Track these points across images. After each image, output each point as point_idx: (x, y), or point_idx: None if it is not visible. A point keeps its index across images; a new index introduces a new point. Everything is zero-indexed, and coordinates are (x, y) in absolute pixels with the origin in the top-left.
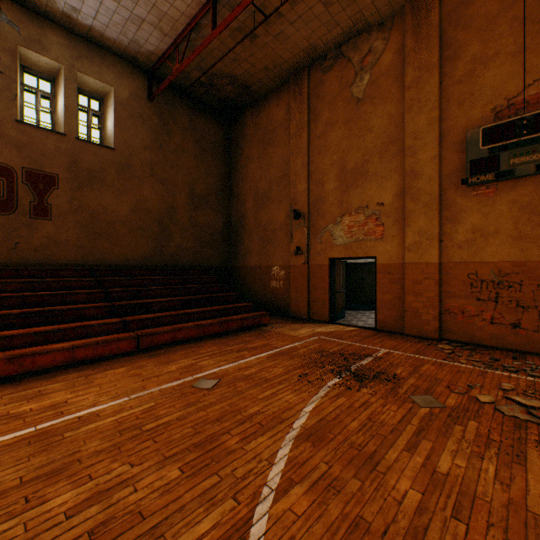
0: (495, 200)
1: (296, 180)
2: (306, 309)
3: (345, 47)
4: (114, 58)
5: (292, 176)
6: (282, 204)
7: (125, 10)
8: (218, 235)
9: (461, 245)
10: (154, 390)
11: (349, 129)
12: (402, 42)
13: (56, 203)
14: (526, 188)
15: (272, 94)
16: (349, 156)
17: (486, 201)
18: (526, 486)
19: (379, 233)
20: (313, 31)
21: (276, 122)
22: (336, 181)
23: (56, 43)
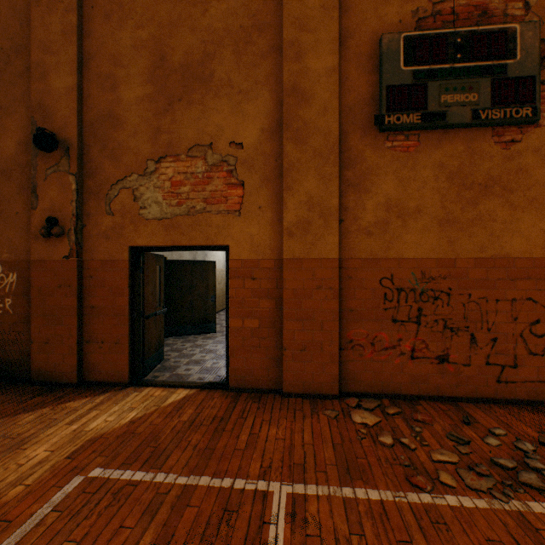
0: (418, 159)
1: (48, 62)
2: (74, 360)
3: None
4: None
5: (37, 52)
6: (10, 116)
7: None
8: None
9: (370, 230)
10: None
11: None
12: None
13: None
14: (455, 146)
15: None
16: (175, 37)
17: (405, 159)
18: None
19: (235, 200)
20: None
21: None
22: (146, 85)
23: None
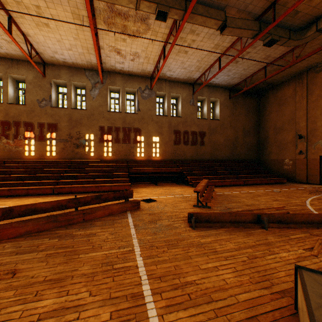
0: None
1: (299, 121)
2: (305, 178)
3: None
4: (219, 89)
5: (296, 120)
6: (290, 132)
7: (229, 77)
8: (254, 146)
9: None
10: (262, 191)
11: None
12: None
13: (205, 140)
14: None
15: (284, 83)
16: None
17: None
18: None
19: None
20: (310, 61)
21: (286, 95)
22: None
23: (205, 91)
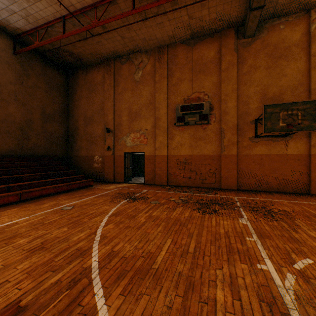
0: (184, 132)
1: (108, 113)
2: (113, 177)
3: (131, 56)
4: None
5: (106, 111)
6: (100, 124)
7: (2, 4)
8: (61, 138)
9: (174, 148)
10: (41, 213)
11: (133, 94)
12: (154, 63)
13: None
14: (192, 129)
15: (94, 66)
16: (133, 106)
17: (182, 132)
18: (172, 214)
19: (145, 142)
20: (116, 45)
21: (97, 81)
22: (127, 116)
23: None
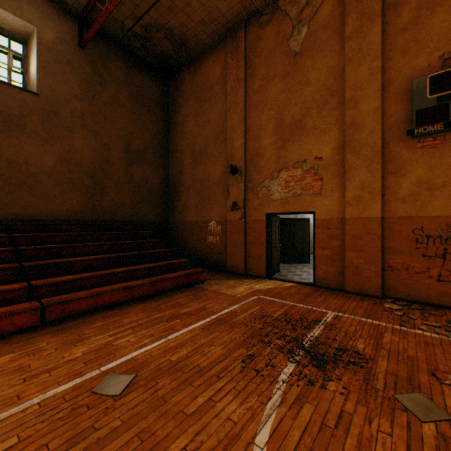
0: (443, 151)
1: (233, 135)
2: (243, 264)
3: (282, 1)
4: None
5: (229, 132)
6: (218, 160)
7: None
8: (156, 191)
9: (405, 200)
10: (31, 403)
11: (287, 83)
12: None
13: None
14: None
15: (208, 52)
16: (287, 110)
17: (433, 153)
18: None
19: (317, 187)
20: None
21: (213, 79)
22: (273, 136)
23: None
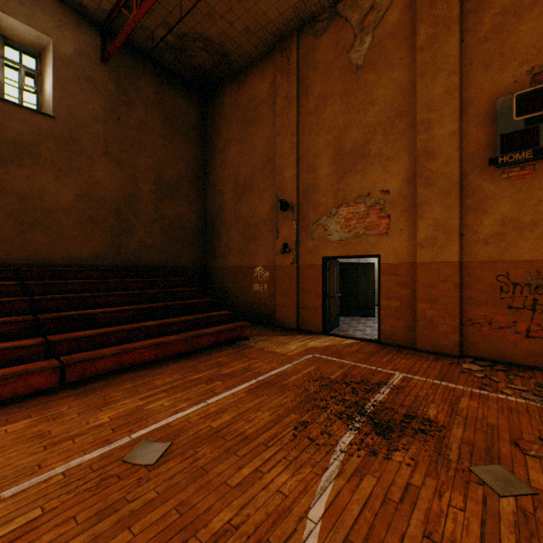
0: (532, 184)
1: (283, 164)
2: (295, 317)
3: (342, 5)
4: (53, 2)
5: (278, 161)
6: (266, 194)
7: None
8: (192, 231)
9: (487, 241)
10: (55, 473)
11: (347, 103)
12: None
13: None
14: None
15: (254, 66)
16: (347, 135)
17: (520, 185)
18: None
19: (383, 226)
20: None
21: (259, 98)
22: (331, 165)
23: None
